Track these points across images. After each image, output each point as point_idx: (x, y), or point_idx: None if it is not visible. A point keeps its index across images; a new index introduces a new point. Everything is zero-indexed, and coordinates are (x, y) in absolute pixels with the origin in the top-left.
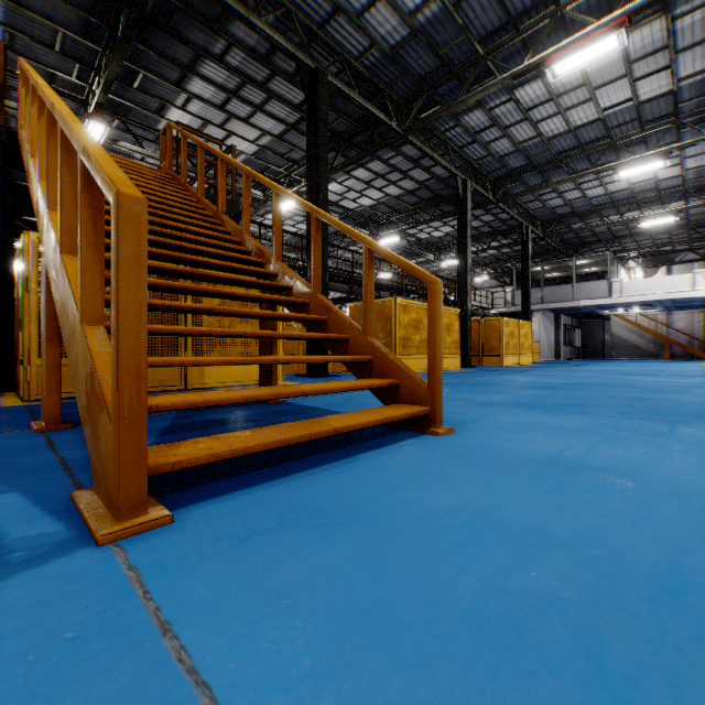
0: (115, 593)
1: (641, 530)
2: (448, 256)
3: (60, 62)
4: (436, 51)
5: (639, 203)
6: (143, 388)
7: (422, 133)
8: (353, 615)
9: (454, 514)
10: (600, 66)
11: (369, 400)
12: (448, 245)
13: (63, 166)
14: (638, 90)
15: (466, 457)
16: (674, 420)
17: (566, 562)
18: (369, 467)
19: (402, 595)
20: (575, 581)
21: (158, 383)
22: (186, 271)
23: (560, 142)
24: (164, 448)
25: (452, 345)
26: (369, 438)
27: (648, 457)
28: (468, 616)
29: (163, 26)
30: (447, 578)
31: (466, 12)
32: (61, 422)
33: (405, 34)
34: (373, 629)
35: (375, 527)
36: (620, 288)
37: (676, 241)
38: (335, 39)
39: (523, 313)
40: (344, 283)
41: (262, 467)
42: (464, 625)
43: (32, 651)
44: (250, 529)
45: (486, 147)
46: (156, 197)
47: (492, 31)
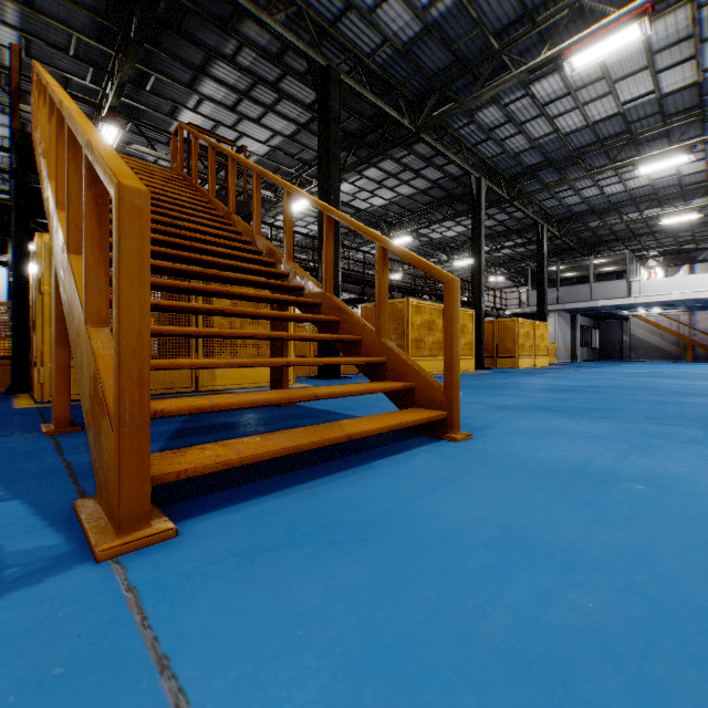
0: (110, 618)
1: (690, 552)
2: (461, 256)
3: (74, 66)
4: (450, 46)
5: (660, 199)
6: (146, 392)
7: (435, 131)
8: (372, 651)
9: (479, 531)
10: (621, 58)
11: (382, 403)
12: (461, 244)
13: (70, 164)
14: (660, 83)
15: (487, 466)
16: (707, 426)
17: (610, 590)
18: (385, 476)
19: (427, 628)
20: (623, 614)
21: (169, 385)
22: (196, 271)
23: (577, 138)
24: (170, 456)
25: (465, 346)
26: (383, 444)
27: (685, 467)
28: (504, 656)
29: (175, 28)
30: (477, 608)
31: (481, 5)
32: (70, 425)
33: (418, 30)
34: (396, 670)
35: (393, 544)
36: (640, 287)
37: (699, 239)
38: (347, 36)
39: (539, 314)
40: (355, 284)
41: (272, 475)
42: (500, 667)
43: (15, 689)
44: (259, 545)
45: (500, 144)
46: (167, 198)
47: (508, 24)
